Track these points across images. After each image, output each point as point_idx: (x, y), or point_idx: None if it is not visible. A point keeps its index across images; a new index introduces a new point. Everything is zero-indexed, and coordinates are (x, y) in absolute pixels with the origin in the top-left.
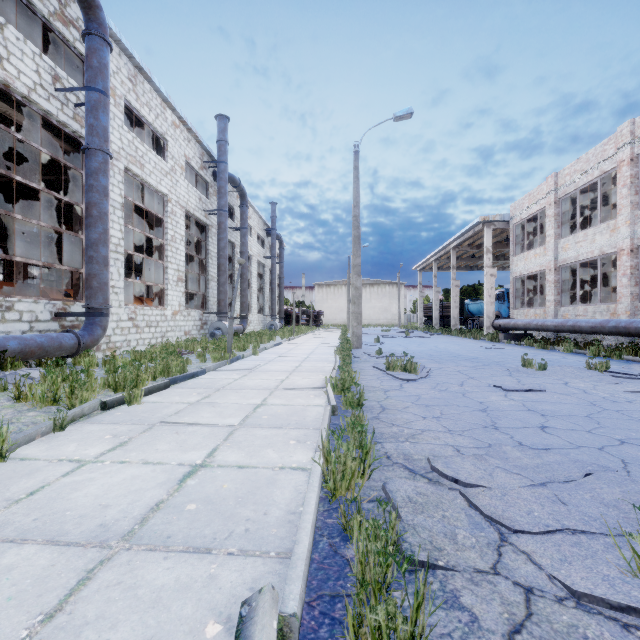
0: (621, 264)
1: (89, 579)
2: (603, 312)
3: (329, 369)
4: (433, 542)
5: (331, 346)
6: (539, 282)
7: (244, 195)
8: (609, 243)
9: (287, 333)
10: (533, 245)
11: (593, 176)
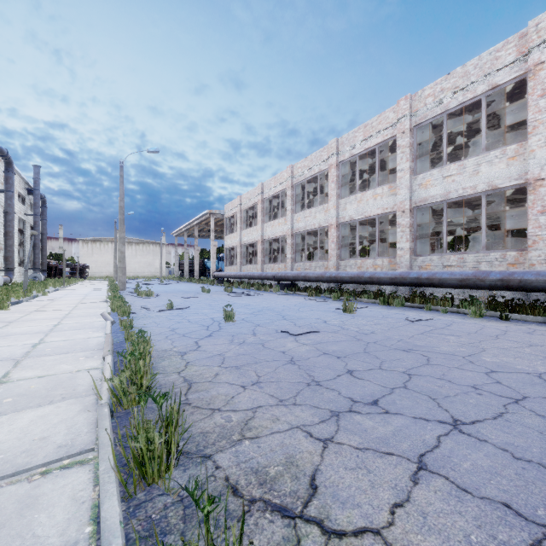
0: (259, 247)
1: (63, 319)
2: (255, 269)
3: (105, 298)
4: (136, 312)
5: (103, 290)
6: (236, 252)
7: (11, 163)
8: (257, 236)
9: (58, 283)
10: (236, 230)
11: (252, 203)
